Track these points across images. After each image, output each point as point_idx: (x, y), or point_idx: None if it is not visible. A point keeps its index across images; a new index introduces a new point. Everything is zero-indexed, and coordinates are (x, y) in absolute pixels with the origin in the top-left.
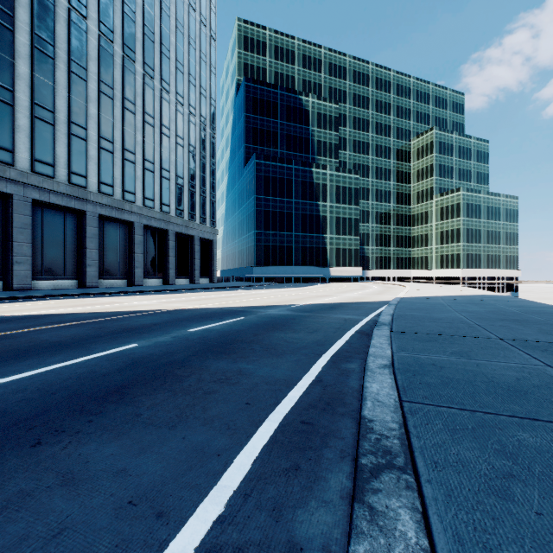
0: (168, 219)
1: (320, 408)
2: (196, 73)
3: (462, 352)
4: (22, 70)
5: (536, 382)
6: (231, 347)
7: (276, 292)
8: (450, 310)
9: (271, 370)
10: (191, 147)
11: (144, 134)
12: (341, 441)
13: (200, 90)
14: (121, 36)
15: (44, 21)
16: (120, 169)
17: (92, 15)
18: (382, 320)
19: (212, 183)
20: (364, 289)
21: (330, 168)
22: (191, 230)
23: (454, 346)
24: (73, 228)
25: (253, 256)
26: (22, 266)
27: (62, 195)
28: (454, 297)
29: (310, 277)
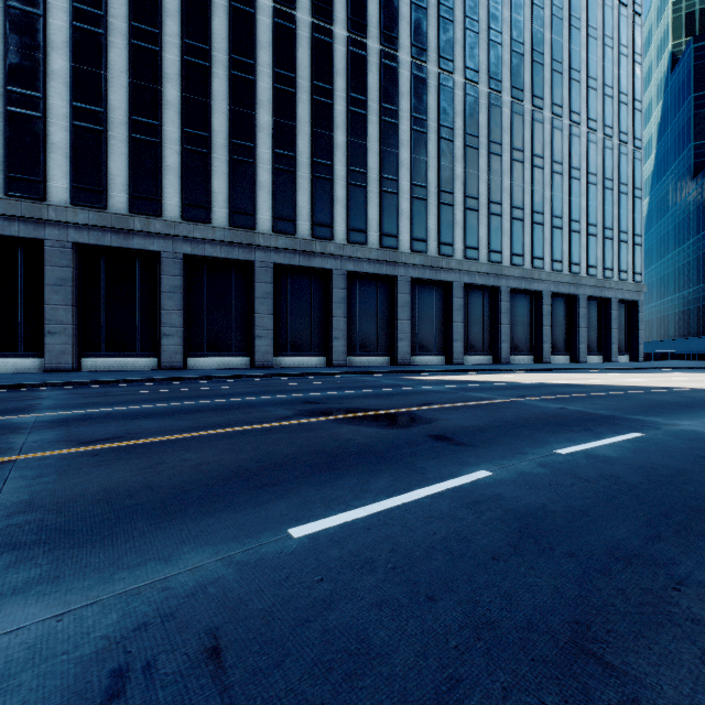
0: (577, 281)
1: None
2: (612, 78)
3: None
4: (457, 171)
5: None
6: None
7: None
8: None
9: None
10: (606, 181)
11: (552, 187)
12: None
13: (617, 99)
14: (529, 90)
15: (471, 118)
16: (528, 236)
17: (505, 86)
18: None
19: (635, 221)
20: None
21: None
22: (605, 291)
23: None
24: (488, 305)
25: None
26: (458, 343)
27: (483, 275)
28: None
29: None
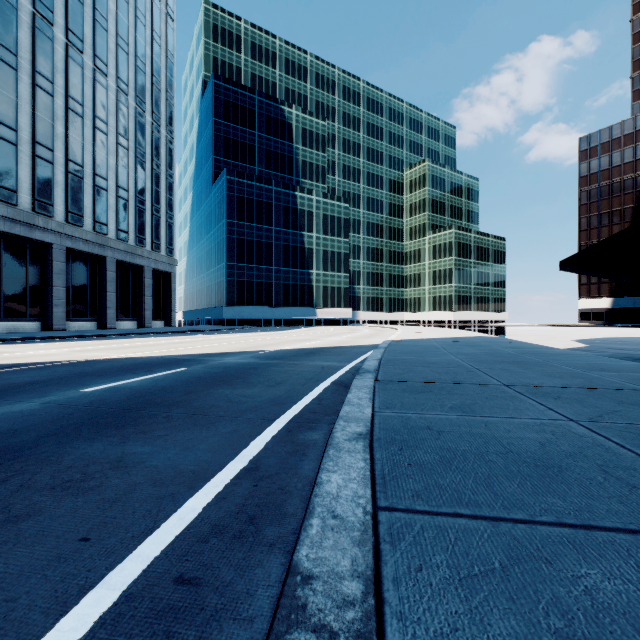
0: (104, 242)
1: (233, 533)
2: (147, 56)
3: (464, 405)
4: None
5: (566, 447)
6: (133, 415)
7: (247, 336)
8: (445, 353)
9: (179, 453)
10: (139, 151)
11: (68, 125)
12: (244, 633)
13: (151, 79)
14: None
15: None
16: (29, 169)
17: None
18: (366, 366)
19: (169, 200)
20: (353, 333)
21: (317, 194)
22: (139, 258)
23: (454, 397)
24: None
25: (224, 293)
26: None
27: None
28: (447, 339)
29: (294, 320)
